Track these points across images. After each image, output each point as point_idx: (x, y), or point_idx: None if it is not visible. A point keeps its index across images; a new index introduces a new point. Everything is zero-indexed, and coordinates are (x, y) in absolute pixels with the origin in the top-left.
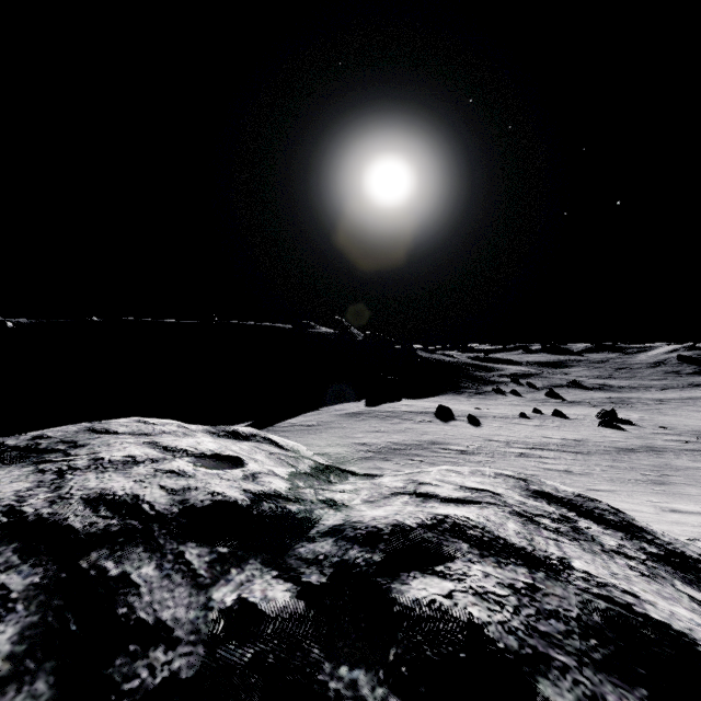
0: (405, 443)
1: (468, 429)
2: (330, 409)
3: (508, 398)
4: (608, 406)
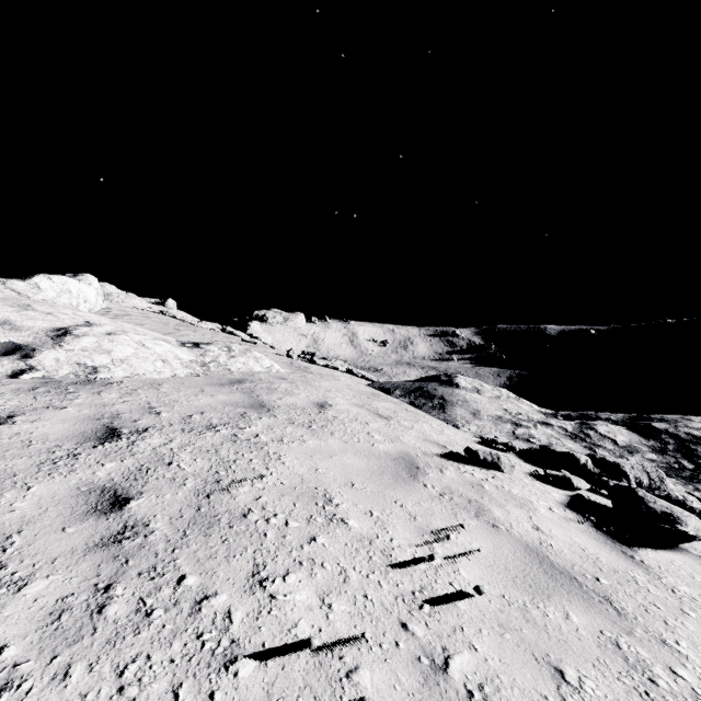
0: None
1: None
2: None
3: None
4: None
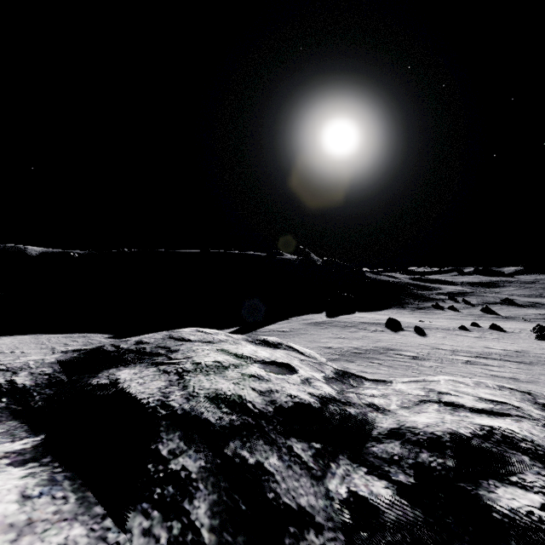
0: (364, 348)
1: (416, 339)
2: (298, 318)
3: (447, 312)
4: (542, 322)
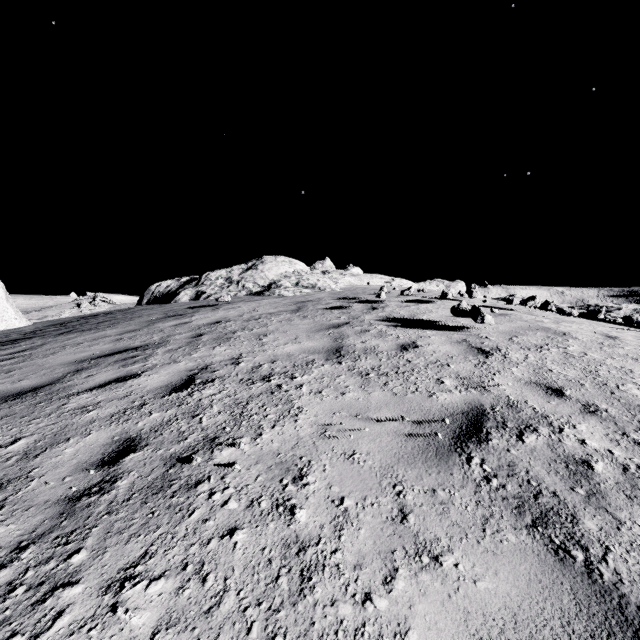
0: None
1: None
2: None
3: None
4: None
